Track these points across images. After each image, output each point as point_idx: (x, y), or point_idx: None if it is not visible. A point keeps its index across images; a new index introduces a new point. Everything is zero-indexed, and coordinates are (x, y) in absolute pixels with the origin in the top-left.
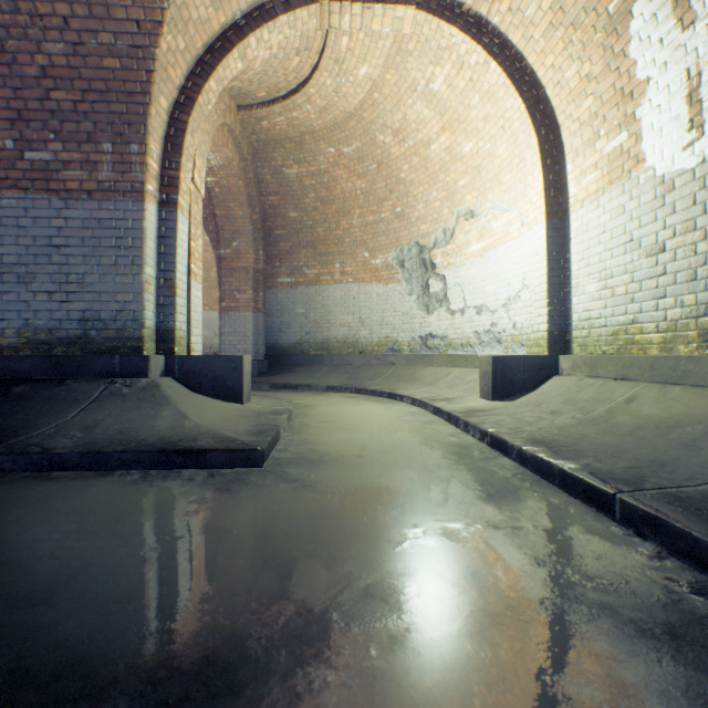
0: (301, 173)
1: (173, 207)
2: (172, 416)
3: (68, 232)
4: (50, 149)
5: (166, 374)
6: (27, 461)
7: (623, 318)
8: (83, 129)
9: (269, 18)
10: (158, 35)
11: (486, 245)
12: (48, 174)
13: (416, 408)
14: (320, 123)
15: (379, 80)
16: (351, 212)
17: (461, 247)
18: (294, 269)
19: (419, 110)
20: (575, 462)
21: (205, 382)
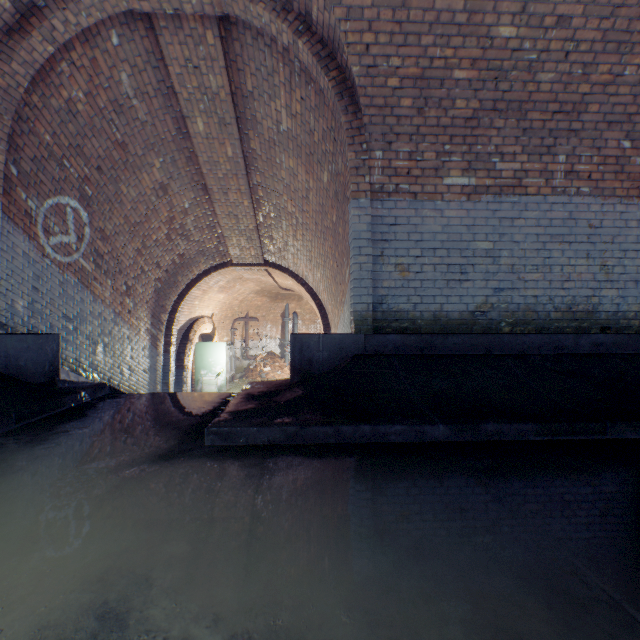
0: None
1: None
2: None
3: None
4: None
5: None
6: None
7: None
8: None
9: None
10: None
11: None
12: None
13: None
14: None
15: None
16: None
17: None
18: None
19: None
20: None
21: None
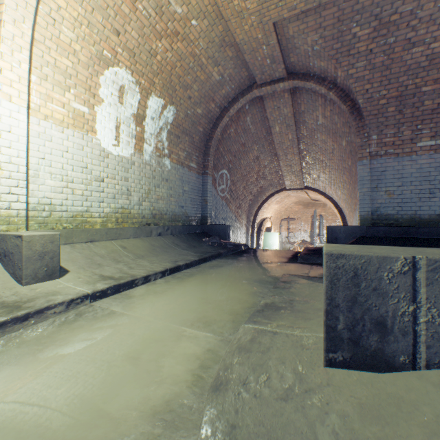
0: None
1: None
2: None
3: None
4: None
5: None
6: None
7: (81, 208)
8: None
9: None
10: None
11: None
12: None
13: (13, 336)
14: None
15: None
16: None
17: None
18: None
19: None
20: (193, 258)
21: None
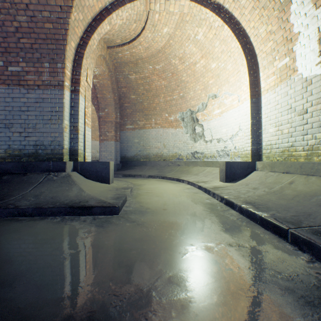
0: (136, 77)
1: (77, 93)
2: (76, 190)
3: (28, 104)
4: (20, 66)
5: (74, 170)
6: (7, 212)
7: (287, 144)
8: (35, 56)
9: (122, 5)
10: (70, 13)
11: (222, 110)
12: (19, 77)
13: (190, 186)
14: (145, 54)
15: (173, 34)
16: (159, 96)
17: (210, 111)
18: (133, 121)
19: (191, 48)
20: (267, 213)
21: (92, 174)
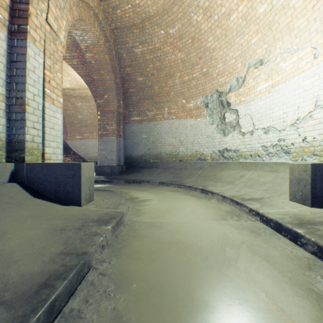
0: (143, 51)
1: (23, 36)
2: None
3: None
4: None
5: (16, 179)
6: None
7: None
8: None
9: None
10: None
11: (273, 82)
12: None
13: (228, 206)
14: (154, 8)
15: None
16: (174, 75)
17: (251, 88)
18: (141, 112)
19: None
20: None
21: (48, 186)
